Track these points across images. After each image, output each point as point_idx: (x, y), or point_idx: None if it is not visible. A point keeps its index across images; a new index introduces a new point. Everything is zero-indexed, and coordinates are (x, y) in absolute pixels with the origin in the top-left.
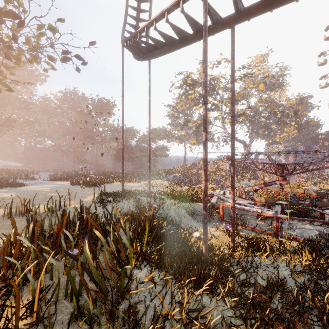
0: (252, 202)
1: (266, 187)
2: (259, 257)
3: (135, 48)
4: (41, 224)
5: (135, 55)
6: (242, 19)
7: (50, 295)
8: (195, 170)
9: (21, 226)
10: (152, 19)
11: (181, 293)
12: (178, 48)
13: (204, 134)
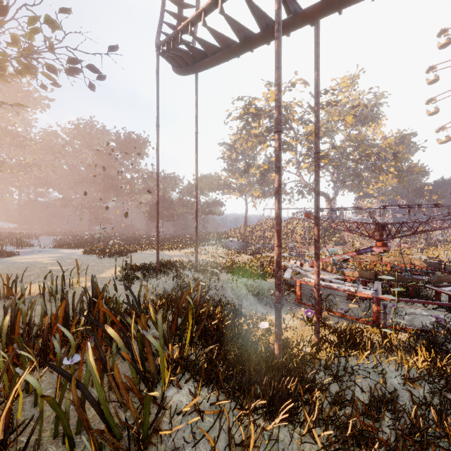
0: (341, 277)
1: (358, 256)
2: (357, 358)
3: (175, 55)
4: None
5: (176, 67)
6: (332, 9)
7: (27, 436)
8: (260, 233)
9: (0, 317)
10: (200, 10)
11: (244, 426)
12: (237, 54)
13: (276, 177)
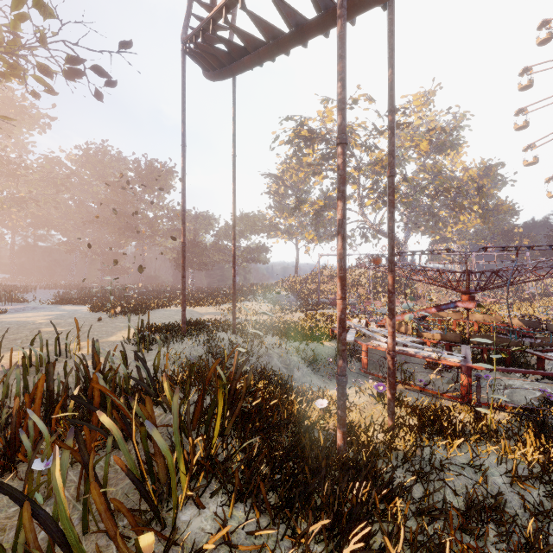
0: (418, 340)
1: (438, 313)
2: (446, 448)
3: (206, 53)
4: (7, 391)
5: (208, 71)
6: None
7: None
8: (314, 286)
9: None
10: None
11: None
12: (286, 48)
13: (340, 205)
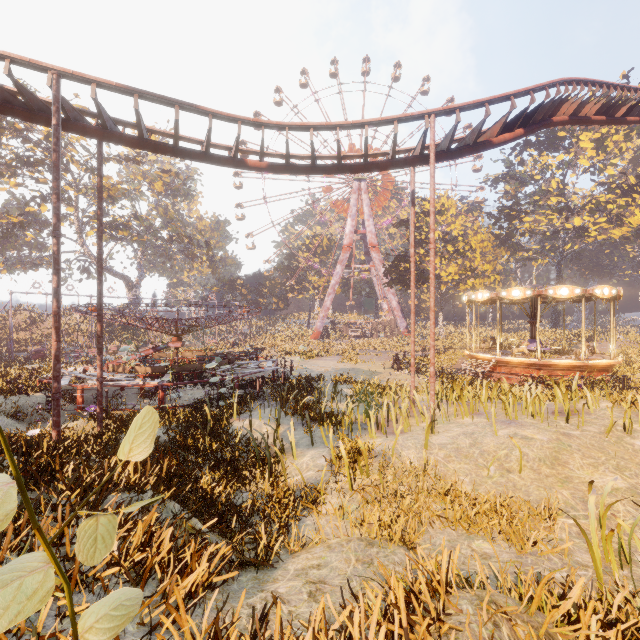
0: (133, 375)
1: (159, 354)
2: None
3: None
4: None
5: None
6: (113, 141)
7: None
8: (0, 335)
9: None
10: None
11: None
12: None
13: (55, 278)
